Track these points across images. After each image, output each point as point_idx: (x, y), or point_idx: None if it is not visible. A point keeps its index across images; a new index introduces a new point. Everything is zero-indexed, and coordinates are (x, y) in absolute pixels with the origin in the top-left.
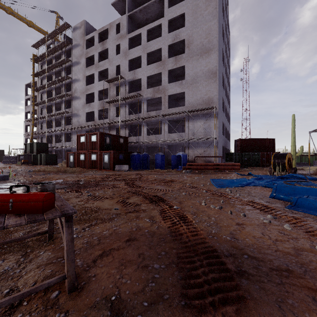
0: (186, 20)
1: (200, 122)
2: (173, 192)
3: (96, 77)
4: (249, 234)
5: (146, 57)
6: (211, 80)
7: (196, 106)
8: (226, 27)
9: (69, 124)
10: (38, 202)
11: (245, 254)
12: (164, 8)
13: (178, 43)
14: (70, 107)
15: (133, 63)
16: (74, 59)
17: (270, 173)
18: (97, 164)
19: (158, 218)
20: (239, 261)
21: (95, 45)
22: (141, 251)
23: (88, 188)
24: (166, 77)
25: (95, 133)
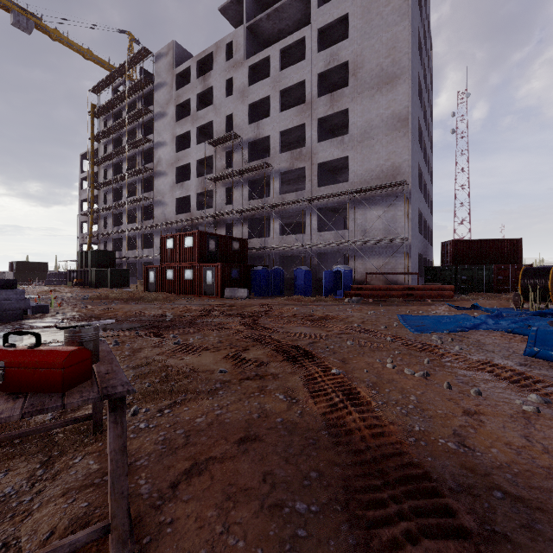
0: (351, 26)
1: (376, 211)
2: (328, 341)
3: (193, 136)
4: (496, 438)
5: (278, 97)
6: (398, 134)
7: (370, 181)
8: (426, 35)
9: (148, 218)
10: (54, 370)
11: (496, 489)
12: (311, 8)
13: (336, 70)
14: (150, 190)
15: (257, 110)
16: (156, 109)
17: (515, 305)
18: (194, 287)
19: (302, 393)
20: (486, 507)
21: (192, 82)
22: (268, 468)
23: (176, 330)
24: (314, 131)
25: (191, 234)
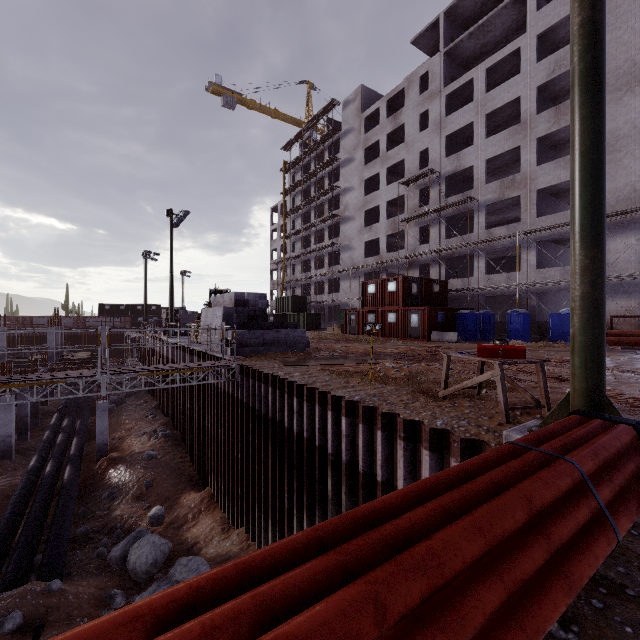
0: None
1: (625, 239)
2: None
3: (383, 178)
4: None
5: (484, 122)
6: None
7: (615, 204)
8: None
9: (334, 263)
10: (521, 351)
11: None
12: (527, 13)
13: (562, 76)
14: (335, 236)
15: (454, 139)
16: (343, 156)
17: None
18: (397, 330)
19: None
20: None
21: (381, 123)
22: None
23: (433, 362)
24: (531, 154)
25: (394, 279)
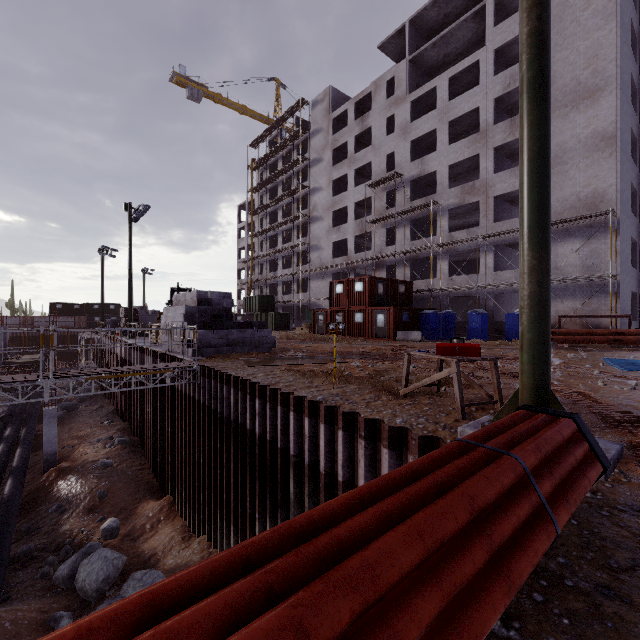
0: None
1: (571, 245)
2: None
3: (351, 179)
4: None
5: (446, 129)
6: (601, 155)
7: (562, 212)
8: None
9: (302, 263)
10: (477, 349)
11: None
12: (486, 28)
13: (517, 90)
14: (304, 235)
15: (419, 144)
16: (312, 155)
17: None
18: (364, 330)
19: None
20: None
21: (349, 125)
22: None
23: (397, 361)
24: (489, 162)
25: (362, 279)
